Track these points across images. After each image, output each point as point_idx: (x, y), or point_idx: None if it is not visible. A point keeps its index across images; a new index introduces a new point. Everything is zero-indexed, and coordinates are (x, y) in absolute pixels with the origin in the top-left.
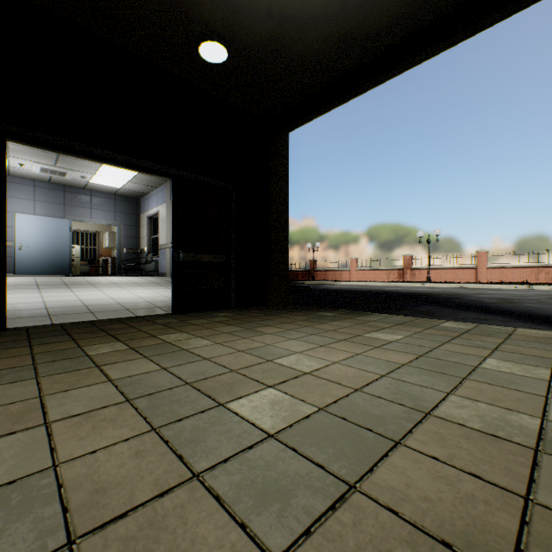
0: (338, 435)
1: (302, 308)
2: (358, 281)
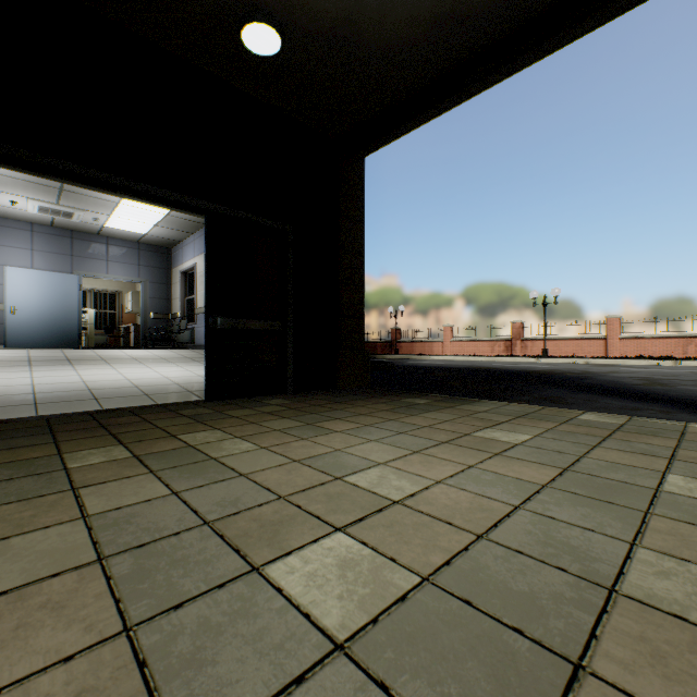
0: (463, 647)
1: (383, 392)
2: (453, 355)
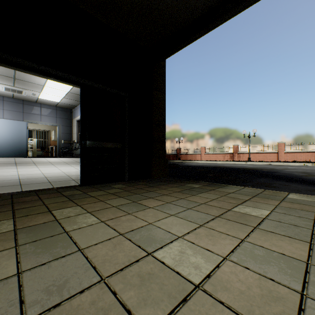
0: None
1: (175, 180)
2: (206, 160)
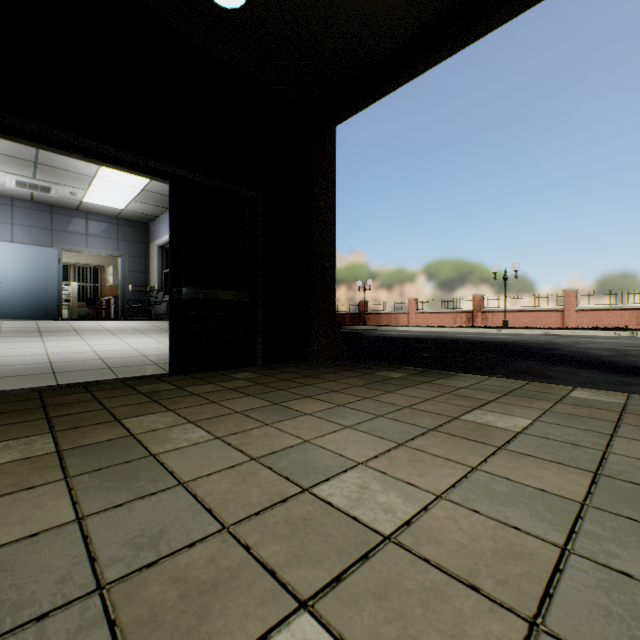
0: None
1: (355, 364)
2: (418, 326)
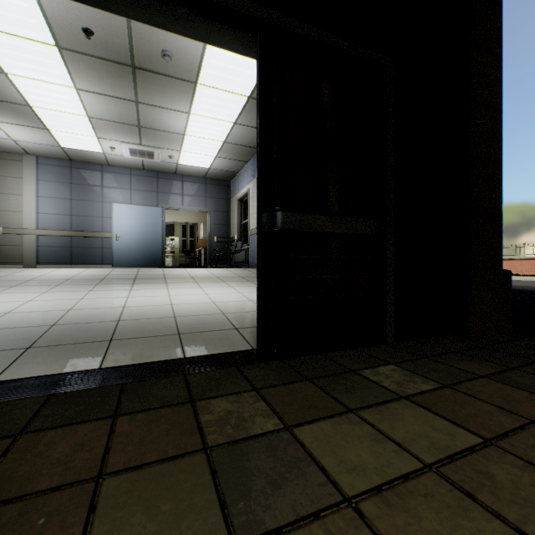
0: None
1: None
2: None
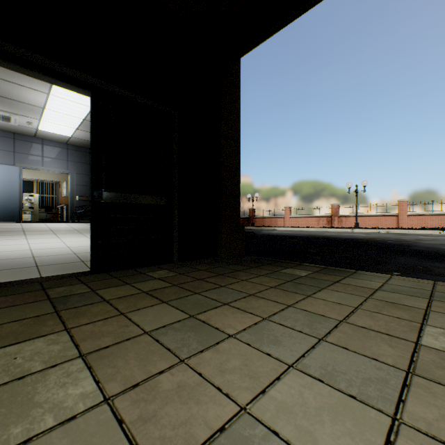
0: None
1: (259, 261)
2: (292, 227)
